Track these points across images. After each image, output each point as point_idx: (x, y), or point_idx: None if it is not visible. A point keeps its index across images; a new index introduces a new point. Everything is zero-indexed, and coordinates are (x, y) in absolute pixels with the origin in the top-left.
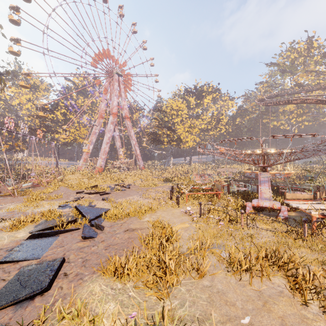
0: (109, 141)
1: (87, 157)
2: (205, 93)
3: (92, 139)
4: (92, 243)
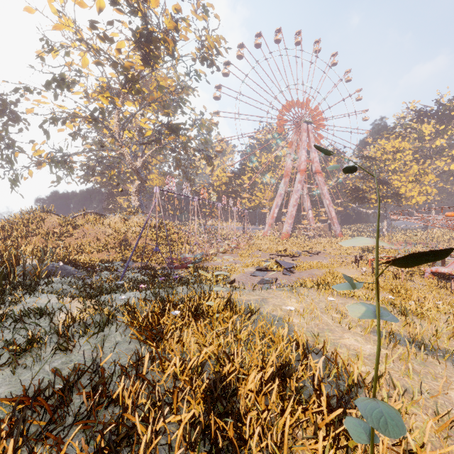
0: (296, 204)
1: (272, 221)
2: None
3: (277, 201)
4: (289, 277)
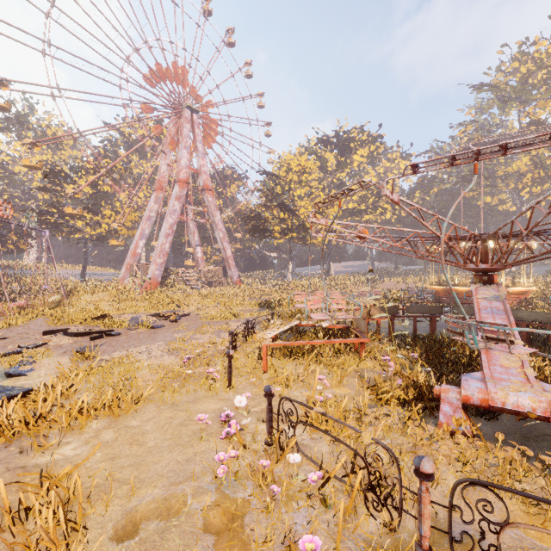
0: (171, 232)
1: (134, 261)
2: (354, 144)
3: (143, 229)
4: None
